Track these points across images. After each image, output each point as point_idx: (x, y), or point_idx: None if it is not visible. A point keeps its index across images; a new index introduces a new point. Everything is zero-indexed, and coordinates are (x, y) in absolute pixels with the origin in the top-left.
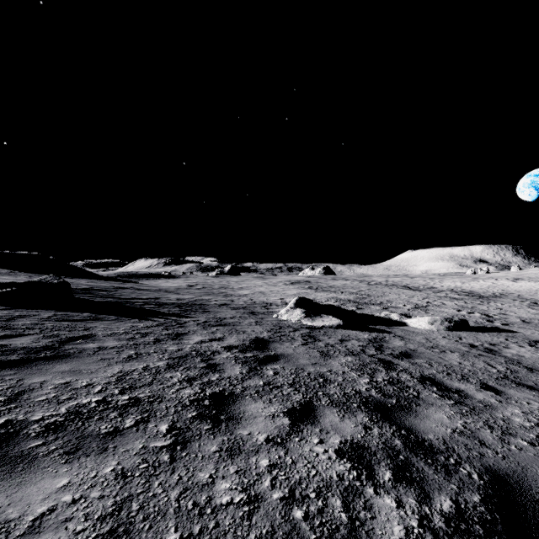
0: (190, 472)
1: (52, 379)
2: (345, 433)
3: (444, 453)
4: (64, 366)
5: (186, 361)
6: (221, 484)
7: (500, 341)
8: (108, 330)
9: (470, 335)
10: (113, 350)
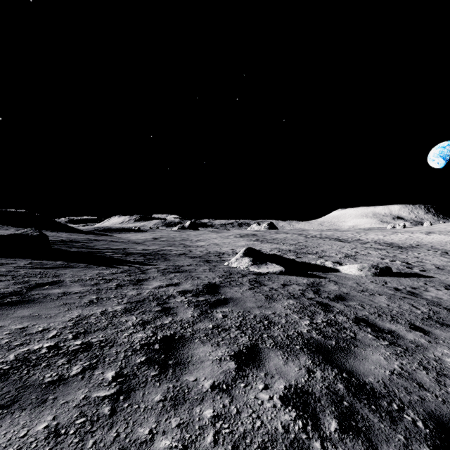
0: (129, 427)
1: (10, 324)
2: (289, 377)
3: (386, 398)
4: (25, 311)
5: (143, 305)
6: (160, 441)
7: (420, 285)
8: (75, 277)
9: (394, 280)
10: (76, 295)
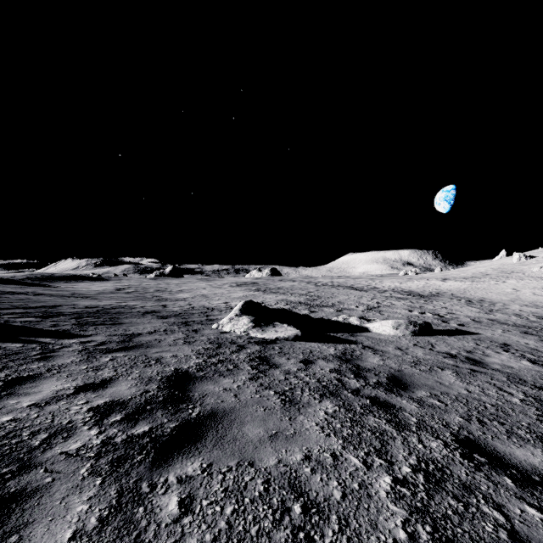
0: None
1: None
2: None
3: None
4: None
5: None
6: None
7: (473, 347)
8: None
9: (439, 340)
10: None
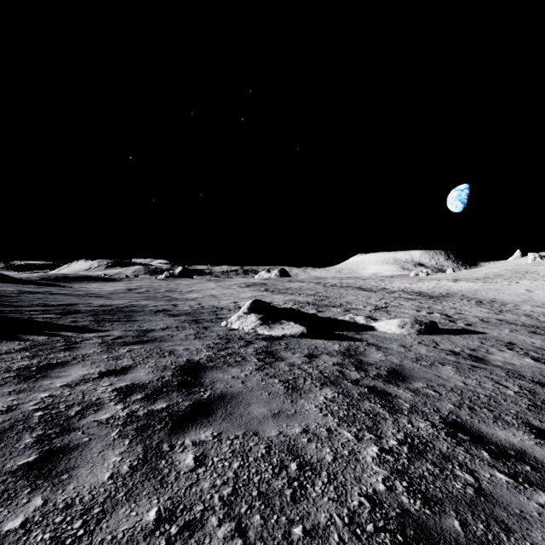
0: None
1: None
2: None
3: None
4: None
5: None
6: None
7: (477, 345)
8: None
9: (444, 339)
10: None
